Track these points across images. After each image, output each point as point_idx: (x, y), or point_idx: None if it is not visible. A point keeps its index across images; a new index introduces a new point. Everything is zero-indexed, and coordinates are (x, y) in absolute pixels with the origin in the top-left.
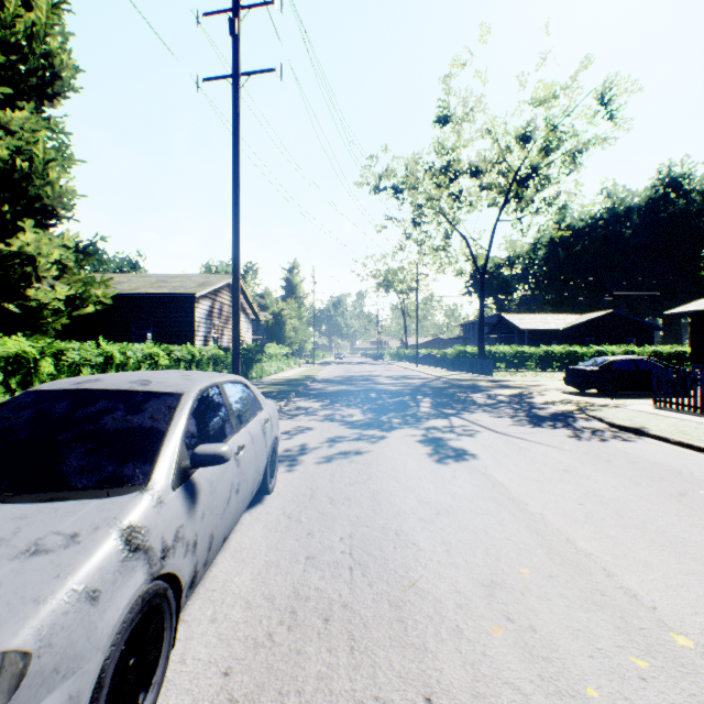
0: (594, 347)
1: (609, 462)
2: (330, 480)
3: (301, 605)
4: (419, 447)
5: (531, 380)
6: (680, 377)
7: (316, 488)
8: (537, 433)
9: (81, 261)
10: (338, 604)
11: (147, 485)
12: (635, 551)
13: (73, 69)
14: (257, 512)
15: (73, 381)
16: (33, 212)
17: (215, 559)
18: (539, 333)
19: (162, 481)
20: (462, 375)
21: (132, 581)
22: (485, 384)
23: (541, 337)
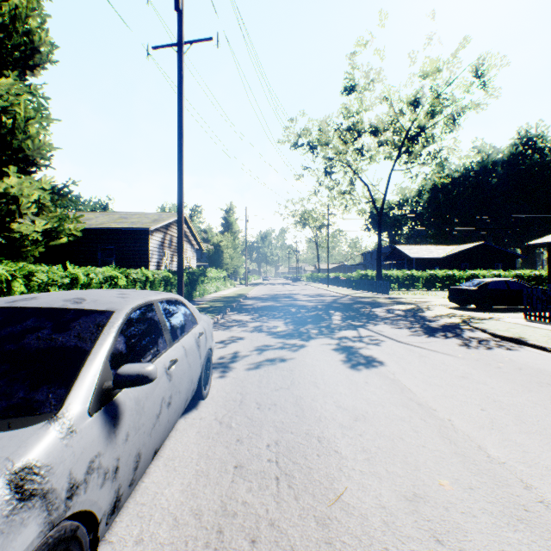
0: (469, 271)
1: (500, 369)
2: (258, 385)
3: (228, 523)
4: (334, 354)
5: (420, 297)
6: (547, 295)
7: (245, 394)
8: (432, 343)
9: (56, 201)
10: (265, 522)
11: (58, 413)
12: (545, 460)
13: (49, 45)
14: (192, 417)
15: (10, 299)
16: (17, 161)
17: (148, 468)
18: (424, 260)
19: (76, 407)
20: (364, 294)
21: (19, 539)
22: (384, 301)
23: (426, 263)
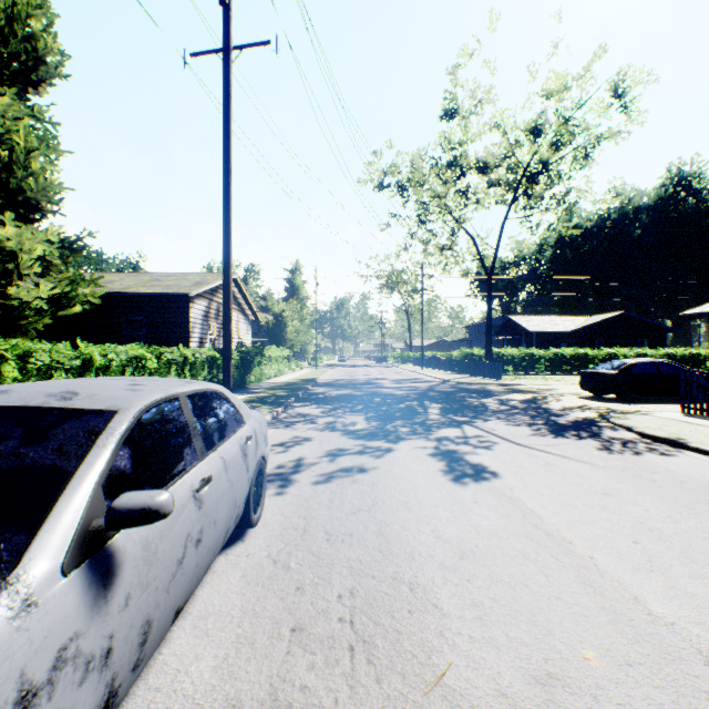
0: (605, 349)
1: (655, 482)
2: (328, 506)
3: None
4: (431, 462)
5: (542, 383)
6: None
7: (310, 519)
8: (562, 445)
9: (68, 257)
10: None
11: (9, 576)
12: None
13: (58, 54)
14: (236, 553)
15: None
16: (16, 206)
17: (169, 631)
18: (547, 335)
19: (41, 563)
20: (470, 378)
21: None
22: (495, 388)
23: (549, 339)
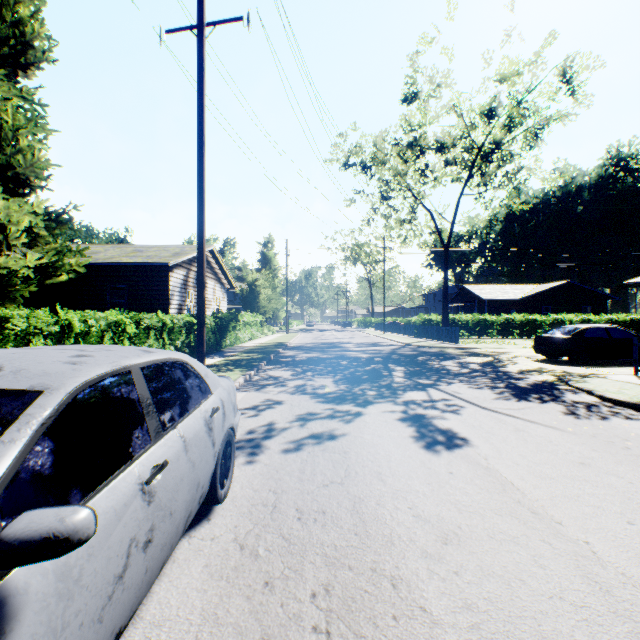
0: (553, 315)
1: (630, 450)
2: (299, 478)
3: None
4: (401, 427)
5: (496, 347)
6: None
7: (281, 493)
8: (527, 409)
9: (54, 229)
10: None
11: None
12: None
13: (45, 38)
14: (200, 536)
15: None
16: (6, 181)
17: None
18: (498, 302)
19: None
20: (428, 342)
21: None
22: (453, 351)
23: (500, 306)
